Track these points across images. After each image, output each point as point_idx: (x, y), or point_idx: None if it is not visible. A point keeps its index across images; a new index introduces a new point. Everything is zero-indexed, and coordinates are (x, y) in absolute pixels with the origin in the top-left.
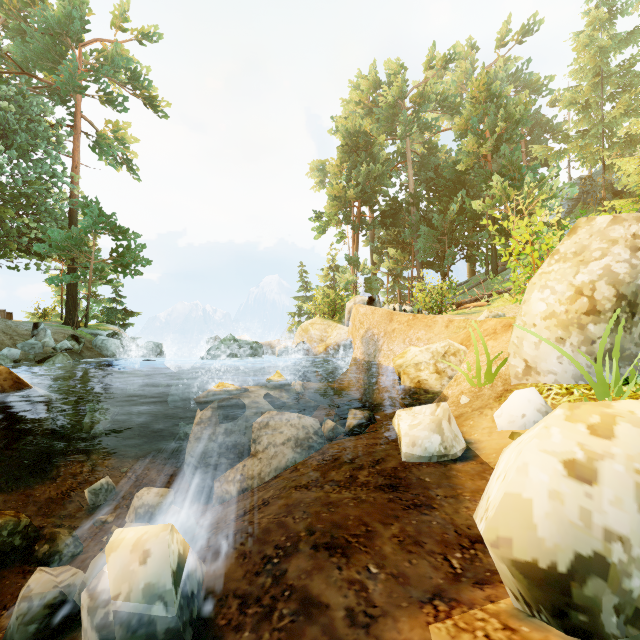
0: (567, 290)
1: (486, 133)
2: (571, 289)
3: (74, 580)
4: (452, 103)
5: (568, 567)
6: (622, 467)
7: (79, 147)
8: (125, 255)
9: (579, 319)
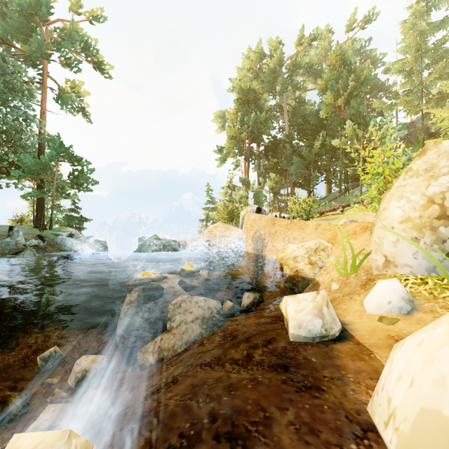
0: (420, 199)
1: (340, 91)
2: (424, 198)
3: None
4: (316, 69)
5: None
6: None
7: (46, 98)
8: (79, 177)
9: (431, 223)
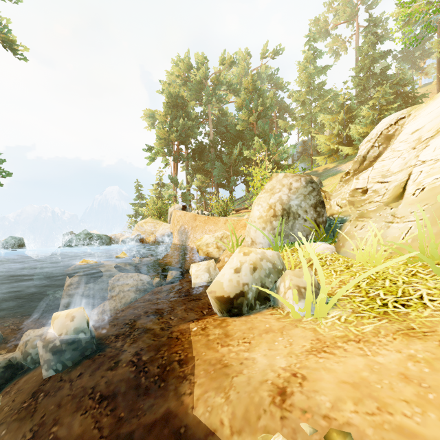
0: (266, 206)
1: (253, 110)
2: (268, 205)
3: (15, 355)
4: (235, 88)
5: (231, 295)
6: (247, 264)
7: None
8: None
9: (270, 219)
